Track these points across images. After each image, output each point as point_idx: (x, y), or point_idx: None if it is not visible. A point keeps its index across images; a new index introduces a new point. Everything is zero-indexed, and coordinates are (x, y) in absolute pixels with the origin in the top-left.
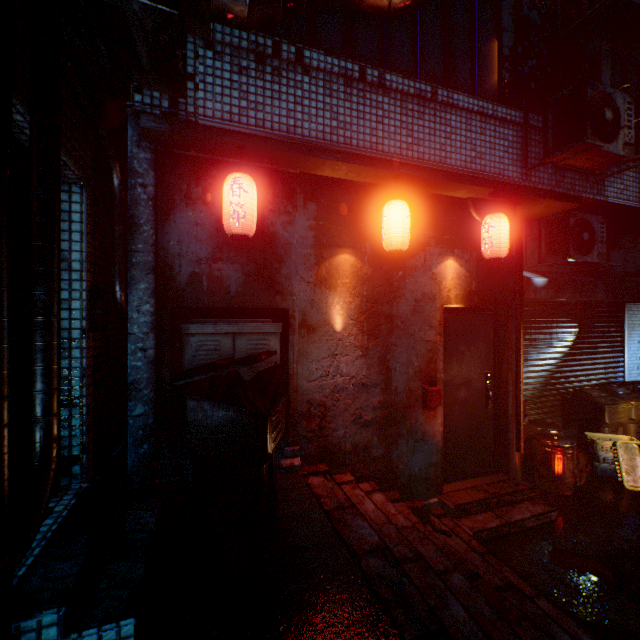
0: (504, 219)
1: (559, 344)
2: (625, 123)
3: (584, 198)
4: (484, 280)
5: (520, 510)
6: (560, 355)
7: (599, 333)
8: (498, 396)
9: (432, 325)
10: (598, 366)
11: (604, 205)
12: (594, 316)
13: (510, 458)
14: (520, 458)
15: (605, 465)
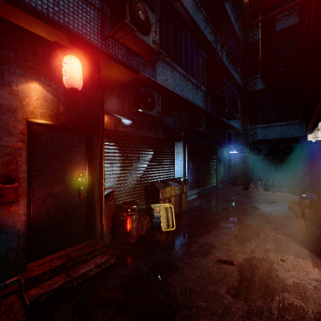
0: (75, 59)
1: (143, 160)
2: (154, 30)
3: (145, 76)
4: (72, 107)
5: (89, 264)
6: (144, 165)
7: (164, 155)
8: (90, 189)
9: (12, 133)
10: (163, 171)
11: (157, 85)
12: (161, 146)
13: (96, 228)
14: (110, 226)
15: (157, 220)
